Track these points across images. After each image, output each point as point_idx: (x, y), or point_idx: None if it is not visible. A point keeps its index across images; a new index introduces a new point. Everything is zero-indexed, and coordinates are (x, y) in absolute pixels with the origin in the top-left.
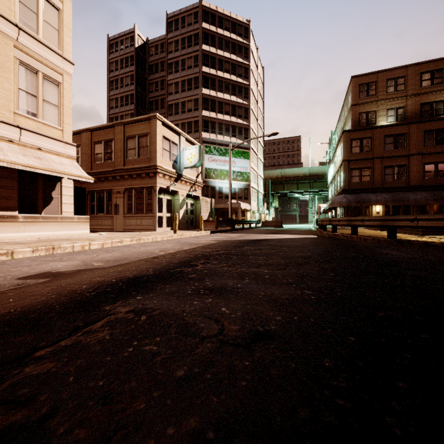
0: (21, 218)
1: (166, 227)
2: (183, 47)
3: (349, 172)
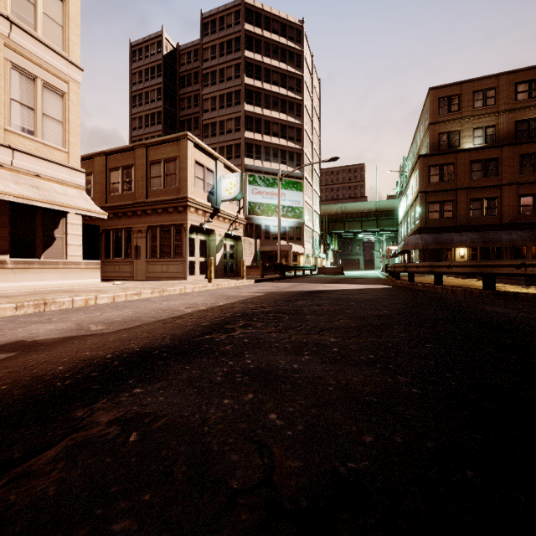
0: (10, 264)
1: (199, 274)
2: (221, 54)
3: (427, 206)
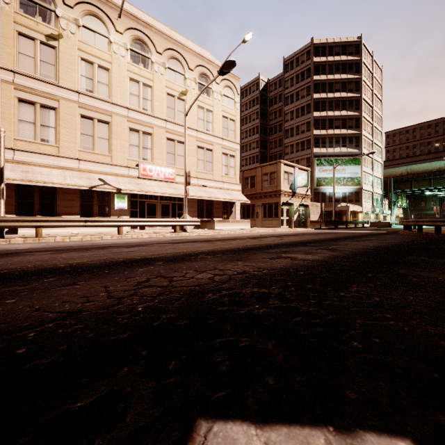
0: (230, 221)
1: (285, 225)
2: (297, 82)
3: None
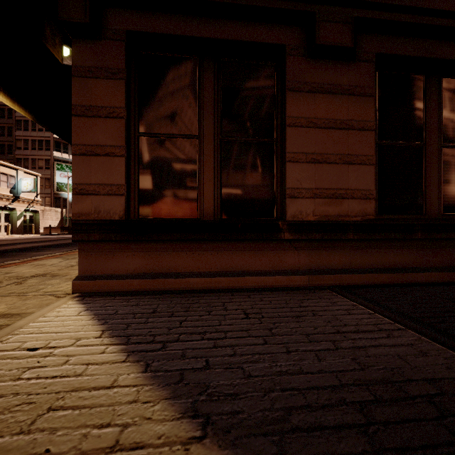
0: None
1: (4, 232)
2: None
3: None
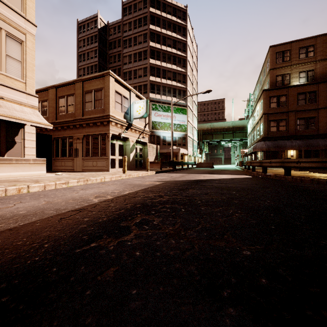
0: None
1: (118, 167)
2: (135, 27)
3: (268, 123)
